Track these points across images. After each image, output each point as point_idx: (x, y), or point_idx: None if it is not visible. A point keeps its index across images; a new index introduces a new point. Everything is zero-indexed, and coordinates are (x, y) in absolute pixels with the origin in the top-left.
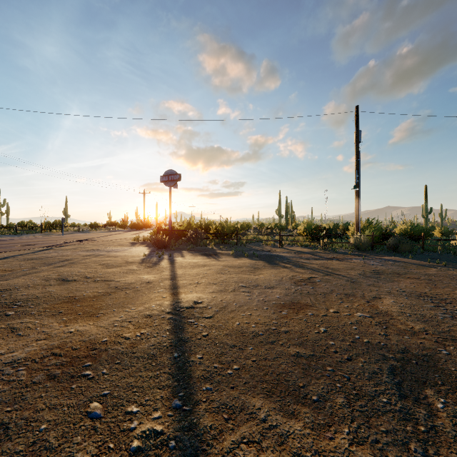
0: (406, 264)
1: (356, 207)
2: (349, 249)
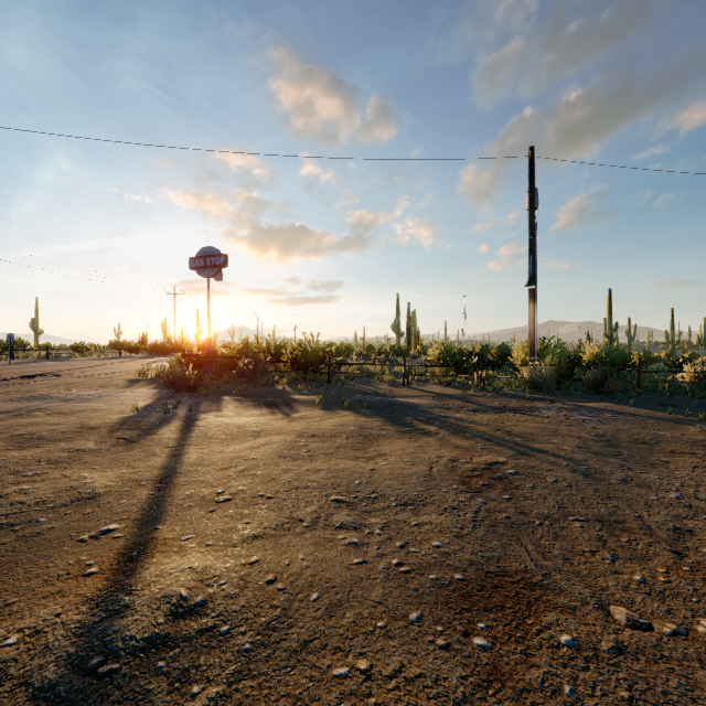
0: (637, 418)
1: (531, 317)
2: (522, 389)
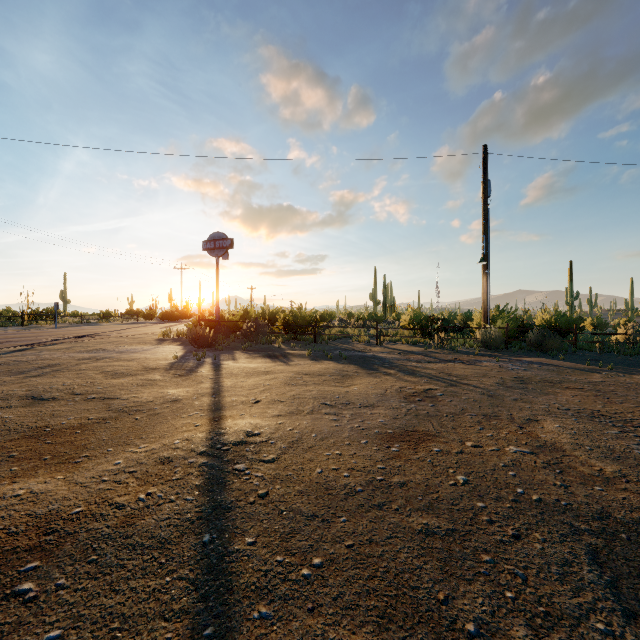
0: (558, 368)
1: (484, 288)
2: (475, 347)
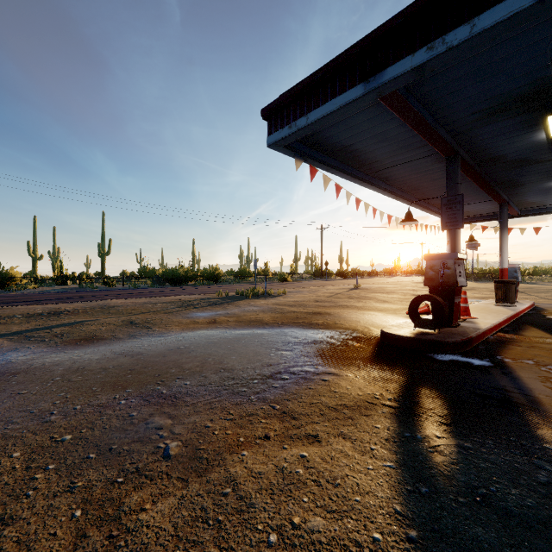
0: None
1: None
2: None
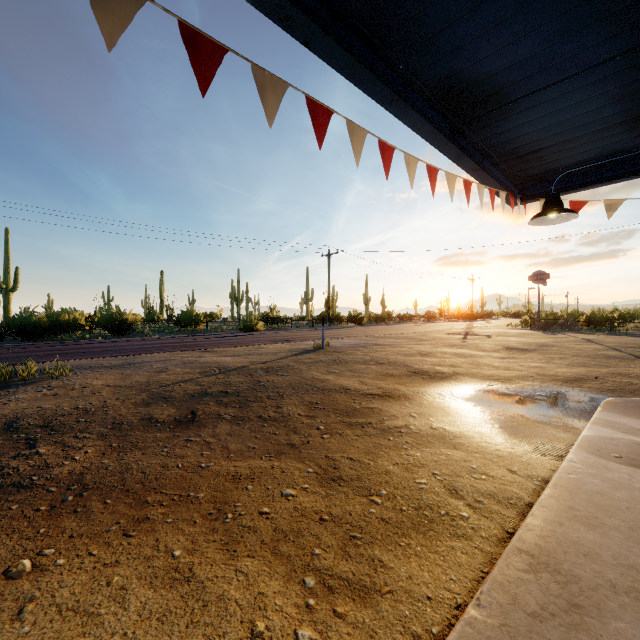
0: None
1: None
2: None
